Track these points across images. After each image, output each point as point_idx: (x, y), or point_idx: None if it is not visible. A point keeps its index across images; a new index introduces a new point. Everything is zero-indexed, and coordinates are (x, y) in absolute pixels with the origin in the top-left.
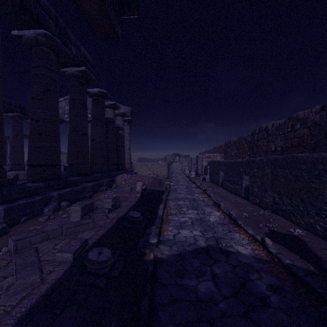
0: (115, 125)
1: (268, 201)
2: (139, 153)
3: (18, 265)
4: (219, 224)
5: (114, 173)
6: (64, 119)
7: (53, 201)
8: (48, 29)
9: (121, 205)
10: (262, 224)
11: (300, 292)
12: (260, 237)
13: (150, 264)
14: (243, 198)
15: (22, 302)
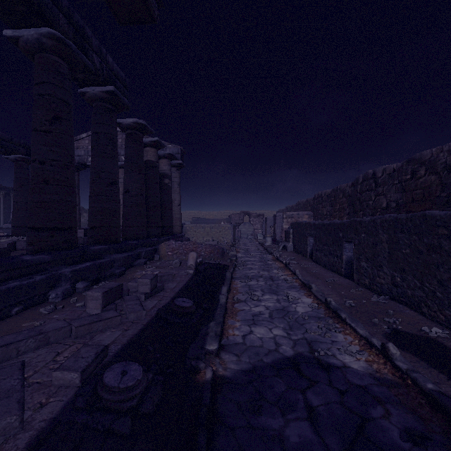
0: (159, 172)
1: (384, 282)
2: (194, 211)
3: None
4: (312, 318)
5: (157, 239)
6: (87, 164)
7: (64, 282)
8: (57, 27)
9: (165, 287)
10: (377, 317)
11: None
12: (378, 342)
13: (206, 389)
14: (344, 276)
15: None
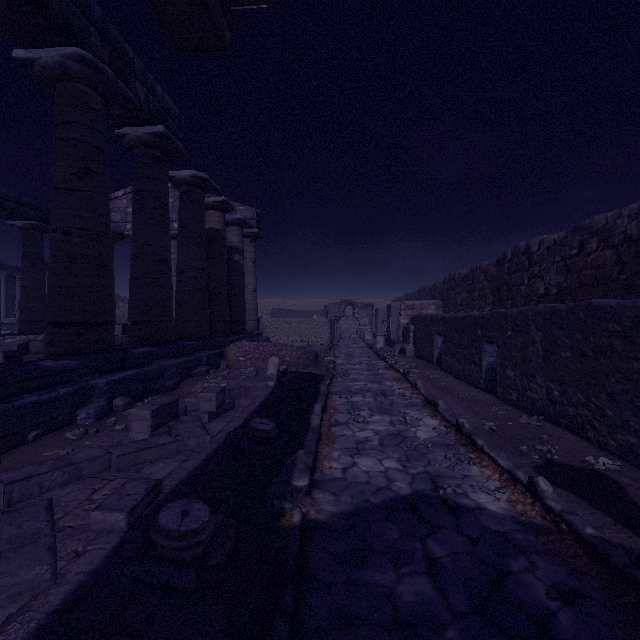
0: (226, 245)
1: (537, 397)
2: (275, 300)
3: (5, 542)
4: (438, 445)
5: (224, 339)
6: (125, 233)
7: (97, 397)
8: (87, 46)
9: (235, 405)
10: (526, 445)
11: (624, 603)
12: (525, 476)
13: (293, 535)
14: (483, 390)
15: (5, 630)
